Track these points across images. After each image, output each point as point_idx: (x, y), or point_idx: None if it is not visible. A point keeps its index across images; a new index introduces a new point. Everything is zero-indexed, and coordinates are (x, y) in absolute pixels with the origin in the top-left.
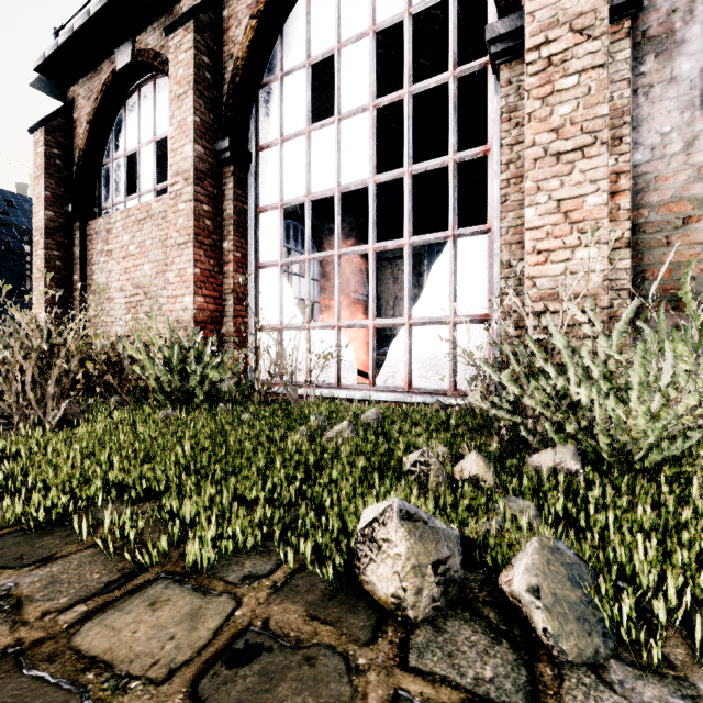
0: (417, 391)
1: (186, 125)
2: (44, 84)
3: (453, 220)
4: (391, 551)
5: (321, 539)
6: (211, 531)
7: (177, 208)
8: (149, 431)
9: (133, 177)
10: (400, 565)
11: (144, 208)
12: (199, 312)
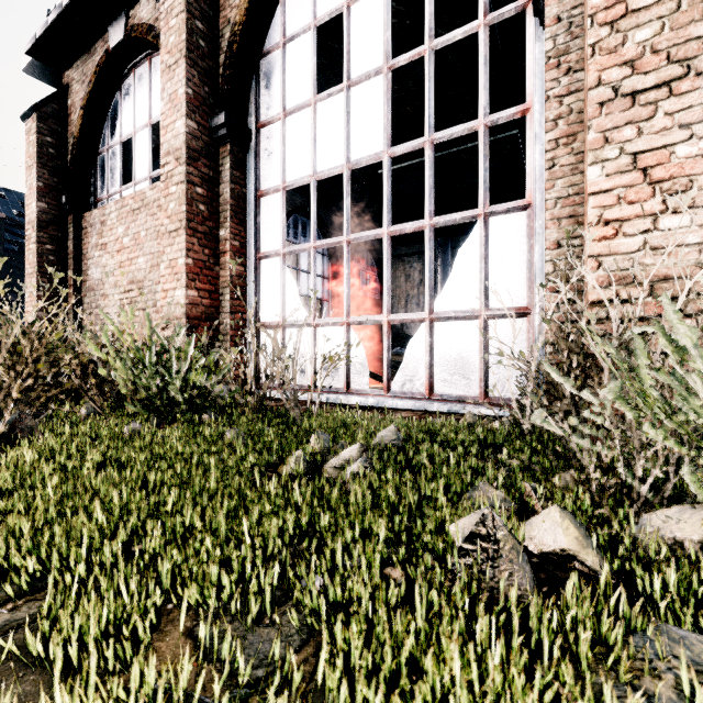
0: (440, 398)
1: (177, 98)
2: (37, 69)
3: (483, 195)
4: None
5: None
6: None
7: (168, 191)
8: (102, 454)
9: (131, 167)
10: None
11: (138, 196)
12: (192, 307)
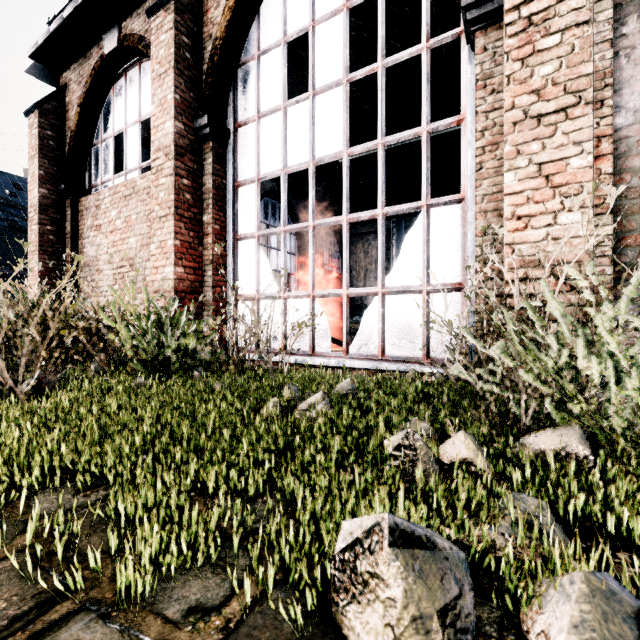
0: (390, 359)
1: (166, 103)
2: (39, 70)
3: (426, 190)
4: (381, 593)
5: (288, 557)
6: (149, 546)
7: (158, 182)
8: (119, 401)
9: (121, 157)
10: (394, 615)
11: (130, 184)
12: (179, 282)
